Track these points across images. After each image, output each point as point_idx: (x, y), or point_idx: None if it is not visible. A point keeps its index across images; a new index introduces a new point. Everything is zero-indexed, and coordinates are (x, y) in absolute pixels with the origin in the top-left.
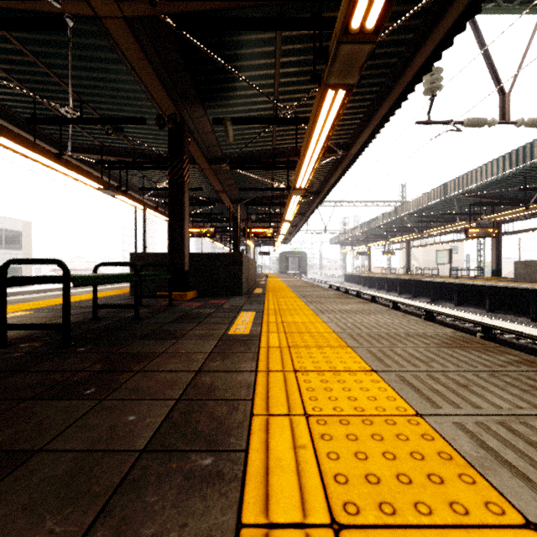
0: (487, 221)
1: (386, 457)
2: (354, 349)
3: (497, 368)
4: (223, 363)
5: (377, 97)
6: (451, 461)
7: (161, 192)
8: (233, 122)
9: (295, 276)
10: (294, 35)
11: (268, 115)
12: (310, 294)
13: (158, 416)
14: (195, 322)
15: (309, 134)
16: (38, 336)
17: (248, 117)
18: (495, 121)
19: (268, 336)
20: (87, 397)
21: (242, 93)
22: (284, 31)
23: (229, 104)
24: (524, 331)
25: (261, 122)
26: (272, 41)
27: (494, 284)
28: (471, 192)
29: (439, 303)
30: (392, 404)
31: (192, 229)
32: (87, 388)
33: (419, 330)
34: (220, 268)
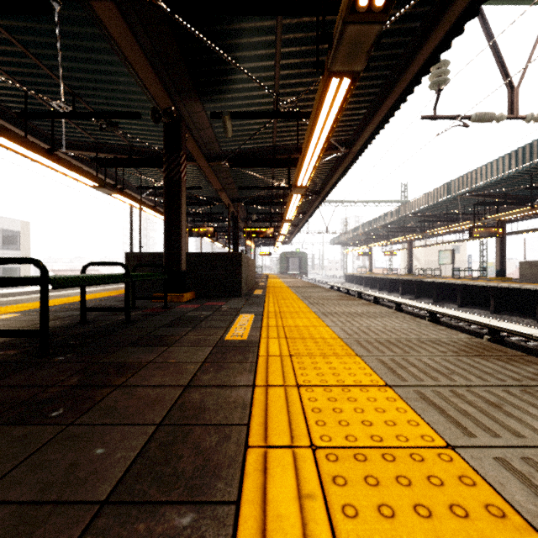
0: (491, 220)
1: (419, 513)
2: (363, 358)
3: (529, 382)
4: (216, 376)
5: (381, 91)
6: (505, 520)
7: (159, 191)
8: (232, 116)
9: (296, 277)
10: (295, 23)
11: (269, 110)
12: (311, 295)
13: (132, 448)
14: (189, 326)
15: (311, 128)
16: (16, 343)
17: (248, 112)
18: (503, 116)
19: (267, 342)
20: (52, 421)
21: (241, 86)
22: (284, 18)
23: (228, 98)
24: (535, 333)
25: (261, 116)
26: (272, 29)
27: (499, 284)
28: (475, 191)
29: (442, 304)
30: (415, 430)
31: (191, 229)
32: (55, 408)
33: (431, 335)
34: (218, 268)
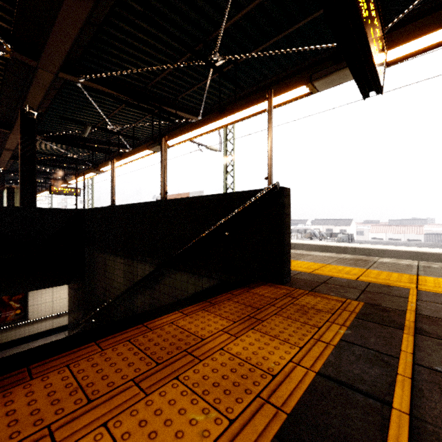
0: None
1: None
2: None
3: None
4: None
5: None
6: None
7: None
8: None
9: None
10: None
11: None
12: None
13: None
14: None
15: None
16: None
17: None
18: None
19: None
20: None
21: None
22: None
23: None
24: None
25: None
26: None
27: None
28: None
29: None
30: None
31: None
32: None
33: None
34: None
